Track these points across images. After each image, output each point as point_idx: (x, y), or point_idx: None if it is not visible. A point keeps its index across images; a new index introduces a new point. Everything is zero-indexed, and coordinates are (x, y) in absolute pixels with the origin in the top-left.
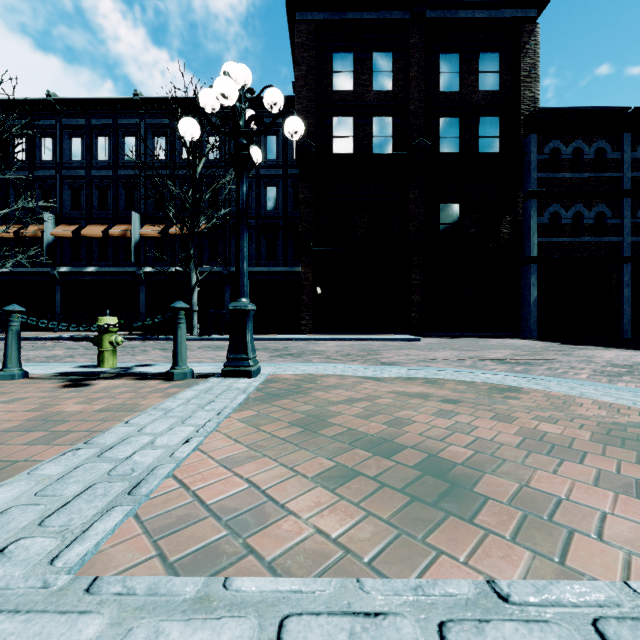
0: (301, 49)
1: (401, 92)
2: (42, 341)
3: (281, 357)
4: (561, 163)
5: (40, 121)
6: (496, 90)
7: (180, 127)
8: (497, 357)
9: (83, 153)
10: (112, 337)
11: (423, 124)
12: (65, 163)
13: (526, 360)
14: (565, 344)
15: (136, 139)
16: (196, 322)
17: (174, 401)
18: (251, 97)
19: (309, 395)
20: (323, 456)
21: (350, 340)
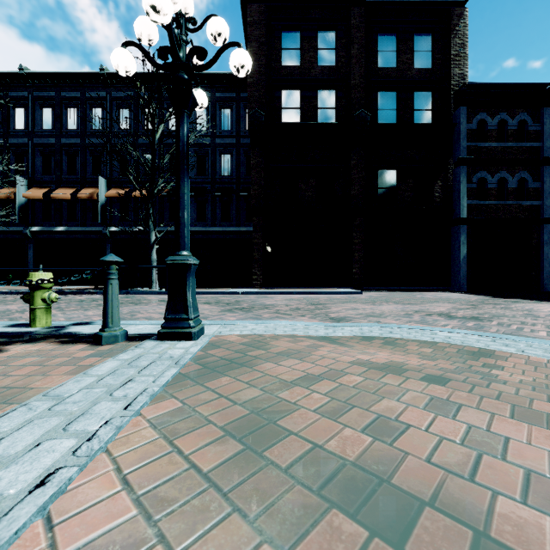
0: (252, 27)
1: (343, 68)
2: (8, 295)
3: (231, 312)
4: (487, 133)
5: (14, 93)
6: (429, 67)
7: (112, 58)
8: (441, 311)
9: (53, 123)
10: (45, 294)
11: (363, 97)
12: (37, 132)
13: (471, 314)
14: (495, 297)
15: (102, 110)
16: (155, 277)
17: (80, 380)
18: (207, 73)
19: (256, 367)
20: (273, 526)
21: (297, 294)
